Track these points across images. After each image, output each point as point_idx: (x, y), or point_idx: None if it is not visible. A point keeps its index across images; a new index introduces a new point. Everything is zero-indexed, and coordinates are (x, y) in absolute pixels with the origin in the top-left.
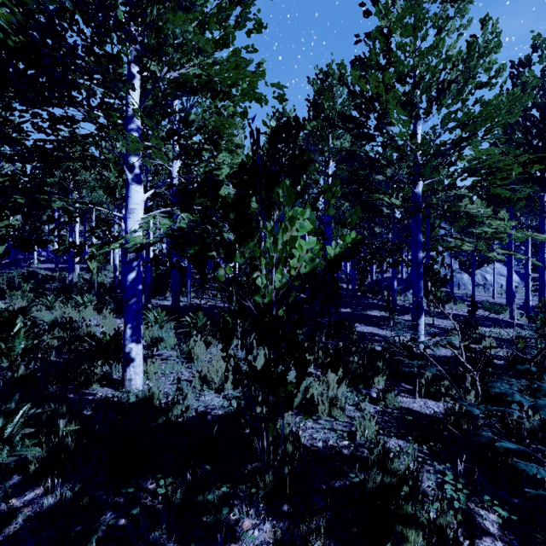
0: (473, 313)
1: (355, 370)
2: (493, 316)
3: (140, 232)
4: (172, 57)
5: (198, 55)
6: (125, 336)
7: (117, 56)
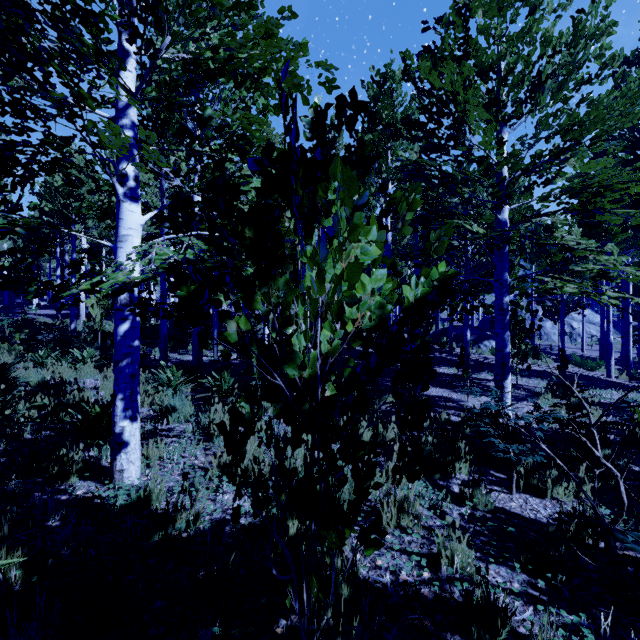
0: (563, 370)
1: (428, 454)
2: (586, 374)
3: (136, 267)
4: (177, 22)
5: (213, 18)
6: (115, 411)
7: (93, 13)
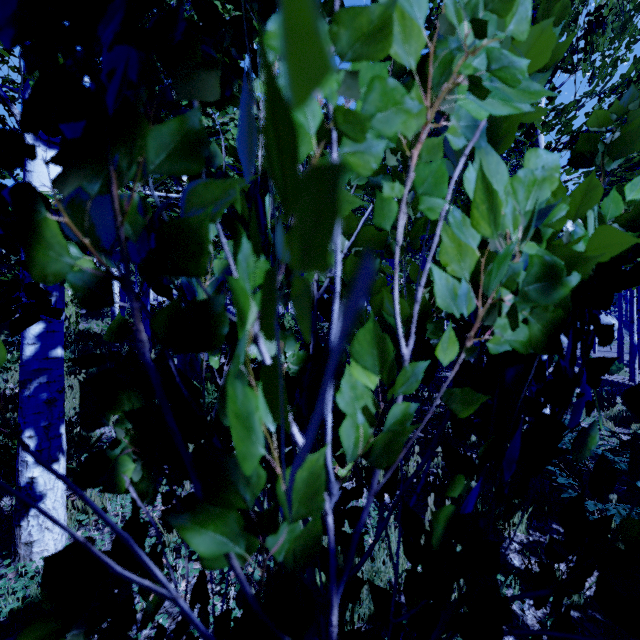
0: None
1: None
2: (607, 378)
3: None
4: None
5: None
6: (21, 454)
7: None
